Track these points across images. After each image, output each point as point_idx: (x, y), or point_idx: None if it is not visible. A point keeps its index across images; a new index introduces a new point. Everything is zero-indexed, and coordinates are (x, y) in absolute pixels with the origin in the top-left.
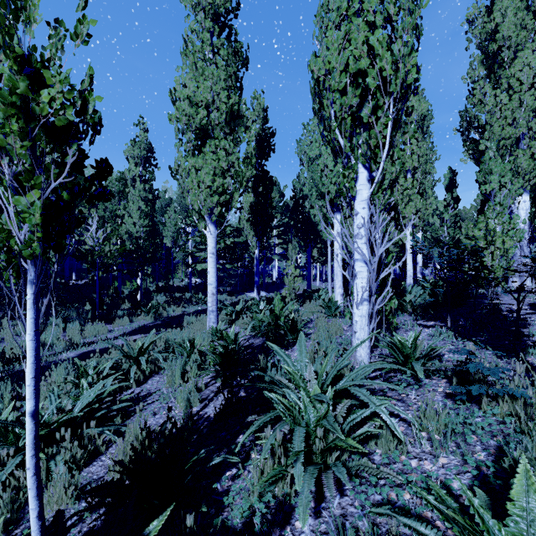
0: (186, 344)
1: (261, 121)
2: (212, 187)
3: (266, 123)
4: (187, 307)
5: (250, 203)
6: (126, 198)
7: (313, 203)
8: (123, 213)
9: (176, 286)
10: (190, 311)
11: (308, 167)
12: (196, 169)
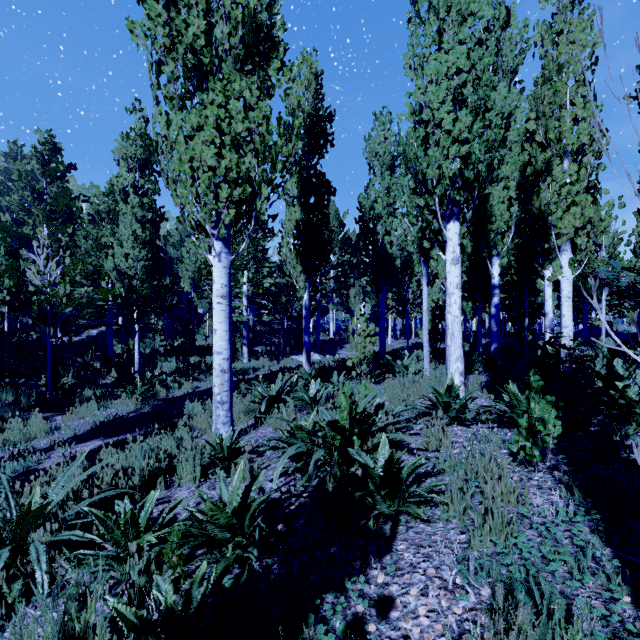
0: (123, 513)
1: (313, 94)
2: (217, 168)
3: (321, 101)
4: (202, 380)
5: (296, 222)
6: (117, 220)
7: (389, 226)
8: (111, 242)
9: (193, 346)
10: (205, 388)
11: (382, 174)
12: (188, 137)
